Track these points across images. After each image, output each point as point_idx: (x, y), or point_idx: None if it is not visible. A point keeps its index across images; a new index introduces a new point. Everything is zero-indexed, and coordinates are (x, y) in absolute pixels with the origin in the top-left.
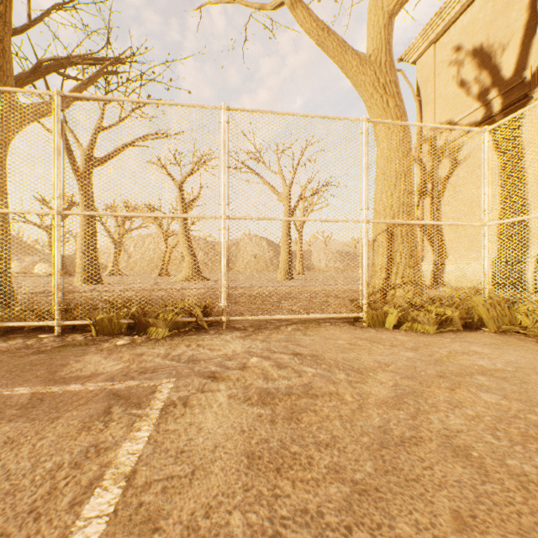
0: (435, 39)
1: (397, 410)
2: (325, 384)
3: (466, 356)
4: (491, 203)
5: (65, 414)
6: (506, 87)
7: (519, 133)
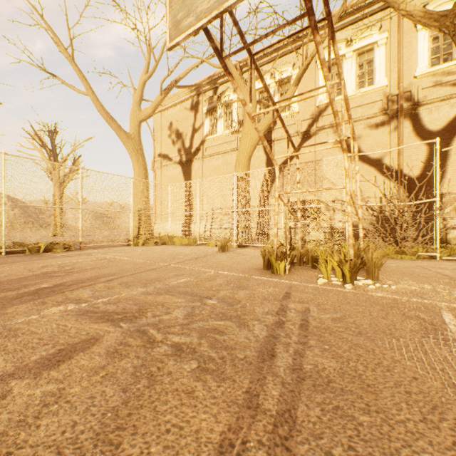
0: (161, 111)
1: (142, 251)
2: (128, 251)
3: (158, 247)
4: (182, 199)
5: (79, 256)
6: (187, 152)
7: (190, 173)
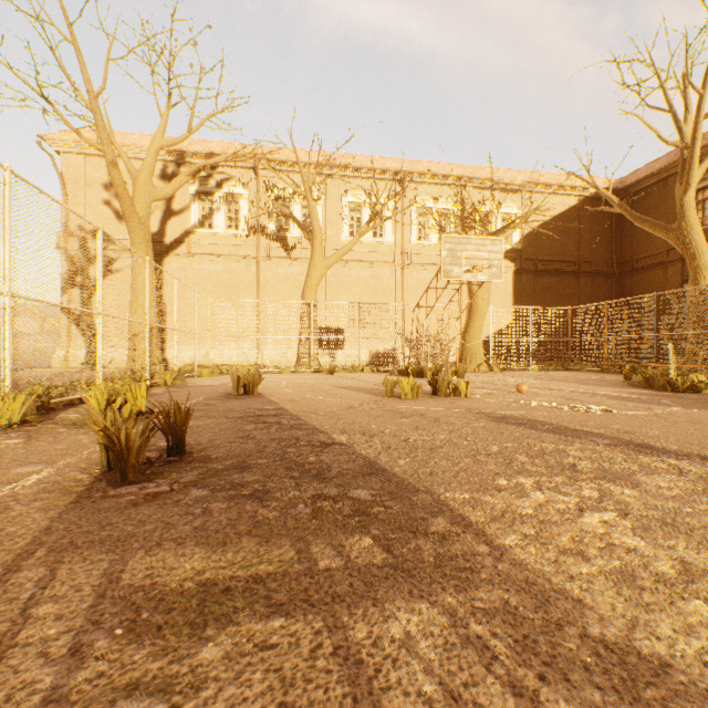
0: (88, 155)
1: None
2: None
3: None
4: None
5: None
6: (154, 239)
7: (161, 272)
